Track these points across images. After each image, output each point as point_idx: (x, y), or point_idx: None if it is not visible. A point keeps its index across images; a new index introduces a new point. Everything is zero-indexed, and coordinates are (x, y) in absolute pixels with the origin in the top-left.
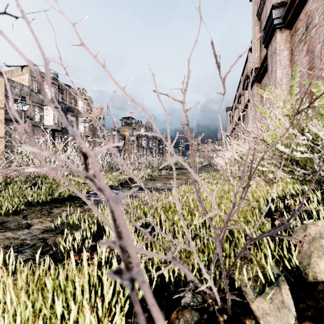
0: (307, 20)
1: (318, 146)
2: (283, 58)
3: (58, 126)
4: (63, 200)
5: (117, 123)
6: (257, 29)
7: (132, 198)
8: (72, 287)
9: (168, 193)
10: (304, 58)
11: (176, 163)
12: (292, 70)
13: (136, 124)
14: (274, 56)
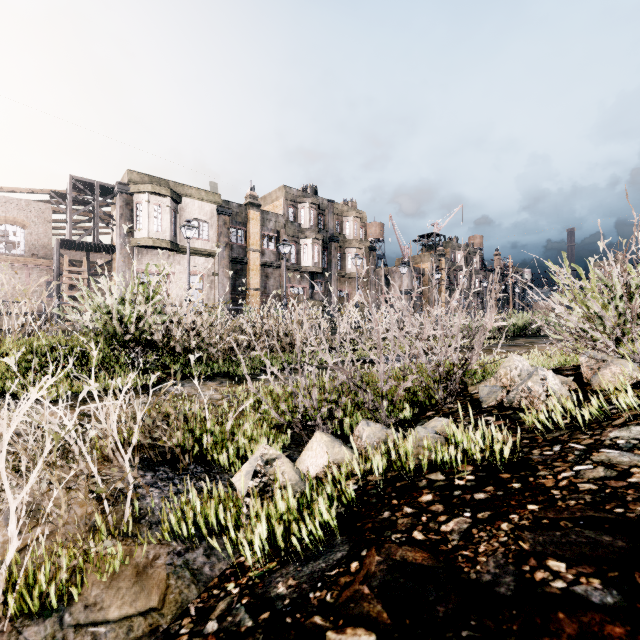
0: None
1: (600, 317)
2: None
3: (319, 267)
4: (363, 361)
5: (407, 249)
6: None
7: None
8: (399, 376)
9: None
10: None
11: (525, 326)
12: None
13: (445, 245)
14: None
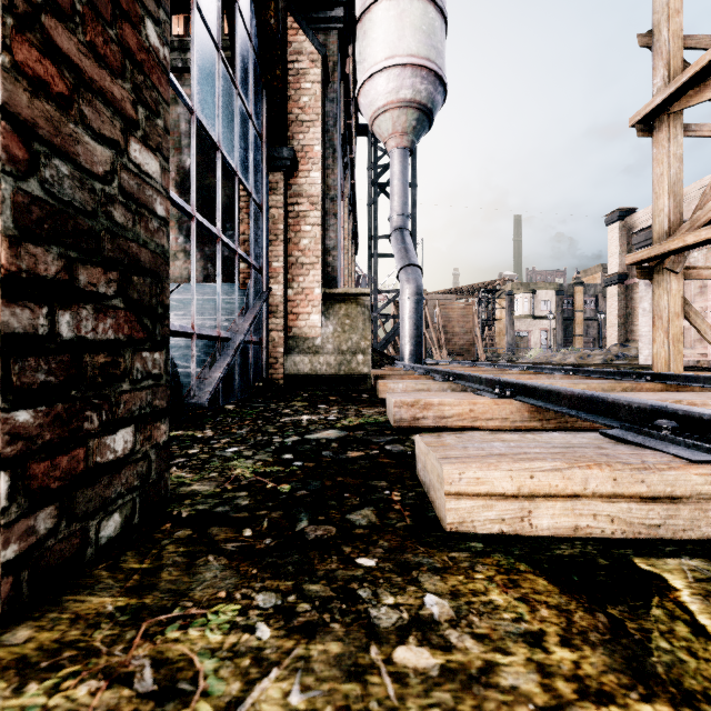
0: None
1: None
2: None
3: None
4: None
5: None
6: None
7: None
8: None
9: None
10: None
11: None
12: None
13: None
14: None
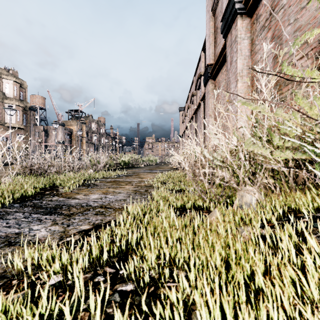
0: (271, 3)
1: None
2: (244, 47)
3: None
4: None
5: (61, 116)
6: (212, 25)
7: (0, 249)
8: None
9: (101, 218)
10: (267, 46)
11: (129, 162)
12: (253, 61)
13: (86, 118)
14: (234, 45)
